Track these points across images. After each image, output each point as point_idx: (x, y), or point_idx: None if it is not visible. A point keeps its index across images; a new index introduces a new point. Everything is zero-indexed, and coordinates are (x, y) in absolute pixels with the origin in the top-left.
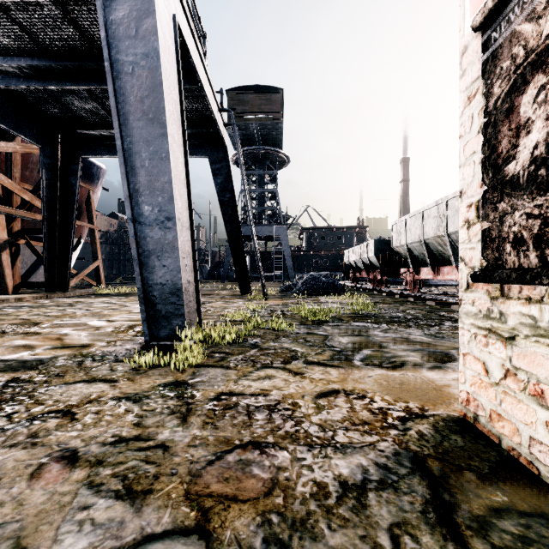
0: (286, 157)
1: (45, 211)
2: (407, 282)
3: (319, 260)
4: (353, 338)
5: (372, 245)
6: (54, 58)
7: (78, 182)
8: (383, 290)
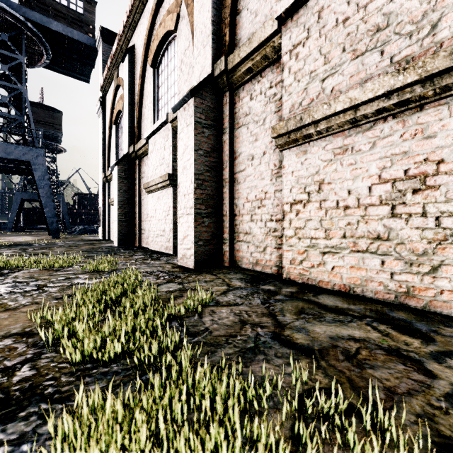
0: (64, 149)
1: None
2: None
3: (90, 216)
4: (92, 237)
5: None
6: None
7: None
8: None
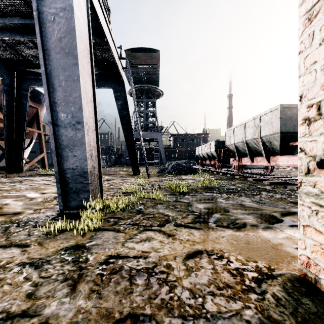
0: (161, 91)
1: (6, 121)
2: (234, 166)
3: (181, 153)
4: (206, 204)
5: (213, 144)
6: (7, 18)
7: (28, 102)
8: (219, 171)
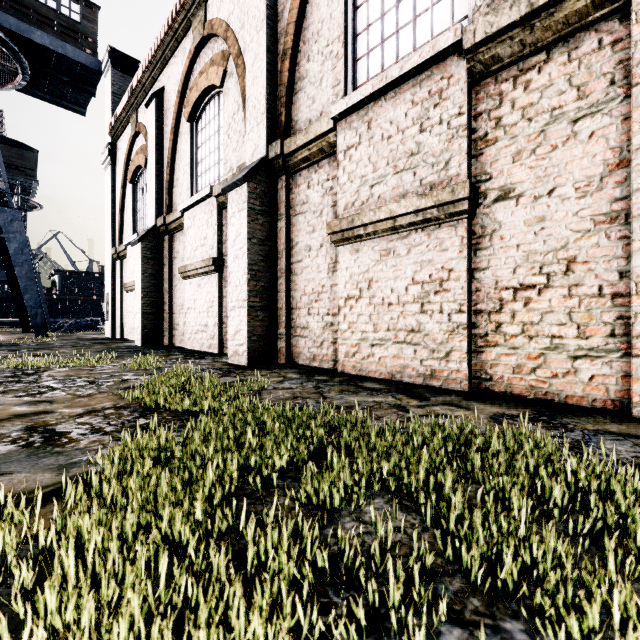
0: (40, 205)
1: None
2: None
3: (78, 305)
4: (95, 335)
5: None
6: None
7: None
8: None
